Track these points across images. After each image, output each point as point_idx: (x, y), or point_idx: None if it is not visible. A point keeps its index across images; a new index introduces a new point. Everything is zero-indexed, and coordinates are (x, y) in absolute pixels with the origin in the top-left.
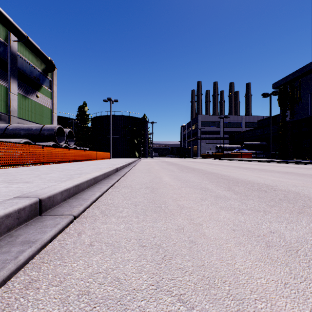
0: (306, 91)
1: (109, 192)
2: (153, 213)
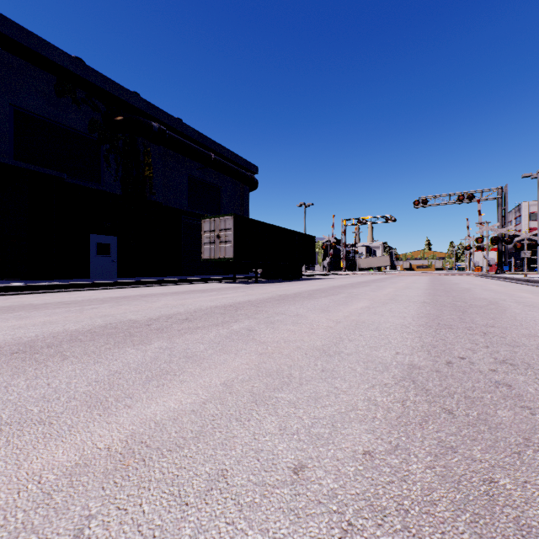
0: (2, 91)
1: (524, 285)
2: (495, 283)
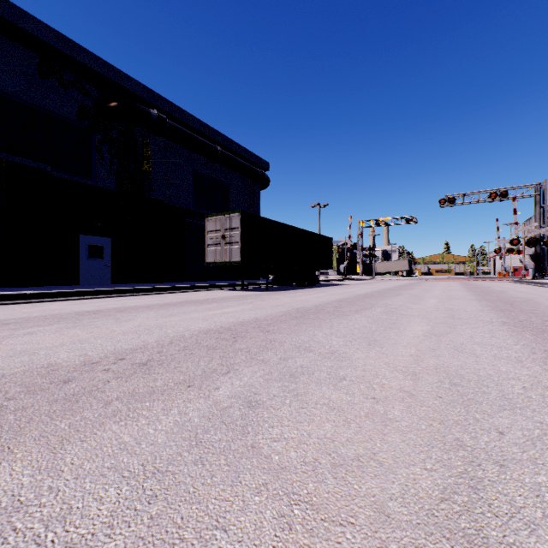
0: None
1: None
2: None
